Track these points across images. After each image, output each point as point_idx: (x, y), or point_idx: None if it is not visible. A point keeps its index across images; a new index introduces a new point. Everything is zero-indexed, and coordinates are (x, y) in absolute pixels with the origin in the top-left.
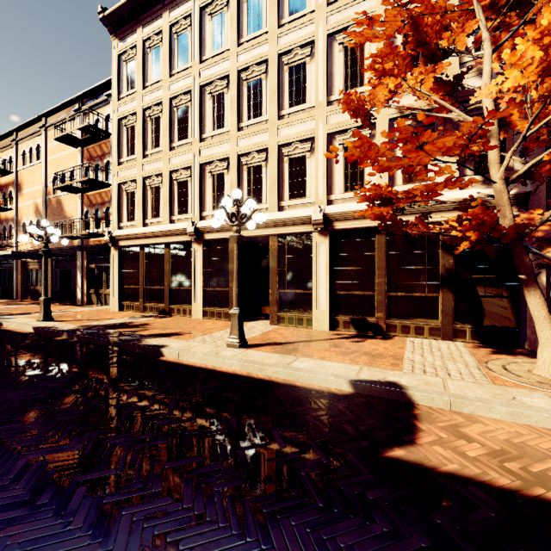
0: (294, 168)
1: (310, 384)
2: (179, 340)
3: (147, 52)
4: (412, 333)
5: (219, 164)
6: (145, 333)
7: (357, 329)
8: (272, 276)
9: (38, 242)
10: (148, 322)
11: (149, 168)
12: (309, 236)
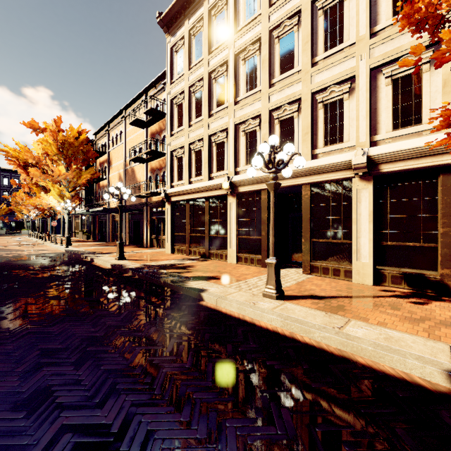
0: (329, 113)
1: (377, 362)
2: (217, 285)
3: (192, 39)
4: None
5: (251, 122)
6: (189, 275)
7: (411, 286)
8: (305, 225)
9: (116, 199)
10: (192, 264)
11: (193, 135)
12: (347, 182)
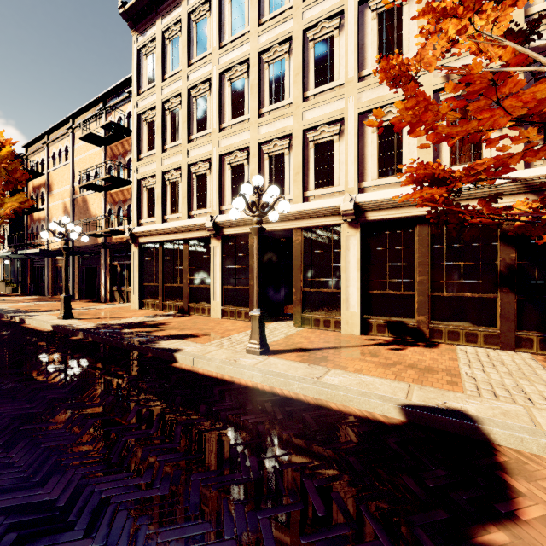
0: (321, 154)
1: (347, 406)
2: (195, 343)
3: (166, 43)
4: (462, 340)
5: (238, 155)
6: (161, 334)
7: (394, 334)
8: (296, 274)
9: (59, 239)
10: (166, 321)
11: (168, 162)
12: (337, 229)
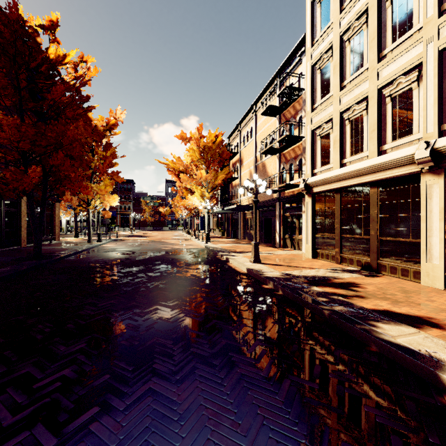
0: None
1: None
2: None
3: None
4: None
5: None
6: (366, 305)
7: None
8: None
9: (250, 194)
10: (355, 281)
11: (347, 99)
12: None
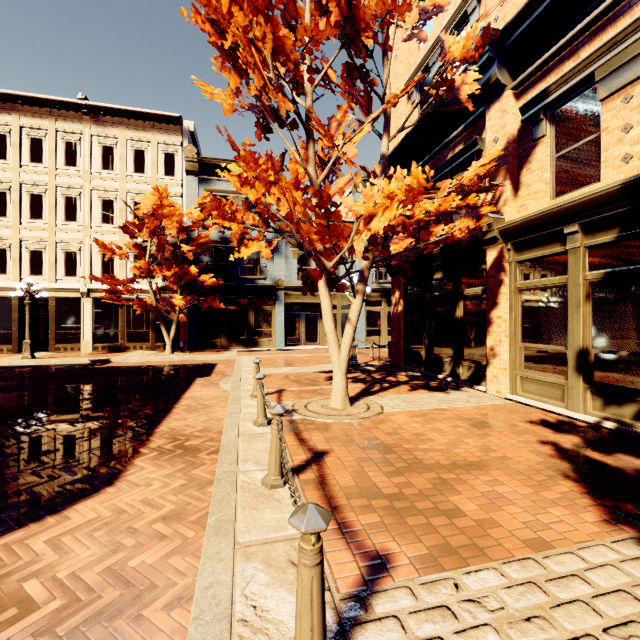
0: (69, 258)
1: (73, 363)
2: None
3: None
4: (138, 349)
5: (1, 243)
6: None
7: (110, 350)
8: (51, 323)
9: None
10: None
11: None
12: (79, 299)
